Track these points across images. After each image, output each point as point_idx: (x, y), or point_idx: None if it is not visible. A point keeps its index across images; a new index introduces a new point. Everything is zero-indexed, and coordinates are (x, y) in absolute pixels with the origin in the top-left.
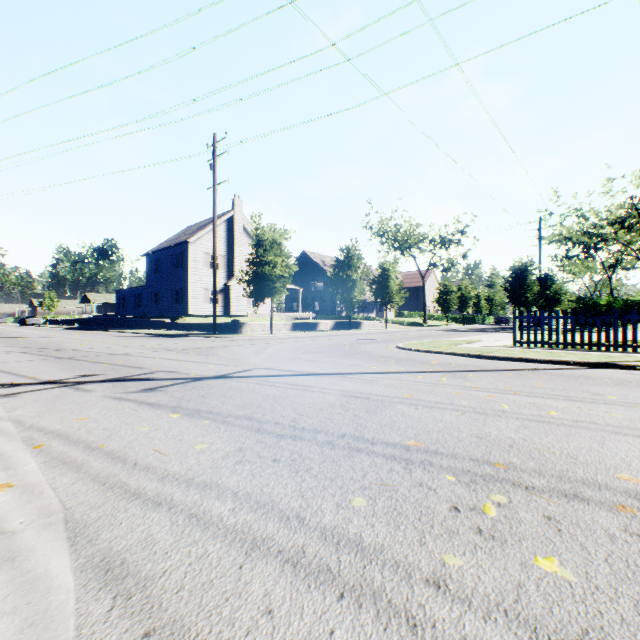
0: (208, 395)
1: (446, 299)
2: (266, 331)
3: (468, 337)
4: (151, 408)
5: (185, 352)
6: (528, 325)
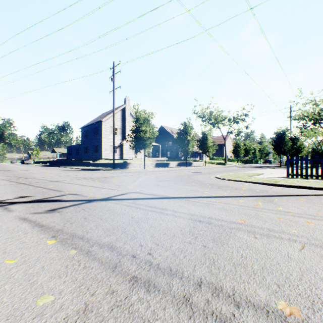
0: (89, 217)
1: (237, 150)
2: (141, 167)
3: (254, 171)
4: (39, 231)
5: (93, 180)
6: (297, 164)
